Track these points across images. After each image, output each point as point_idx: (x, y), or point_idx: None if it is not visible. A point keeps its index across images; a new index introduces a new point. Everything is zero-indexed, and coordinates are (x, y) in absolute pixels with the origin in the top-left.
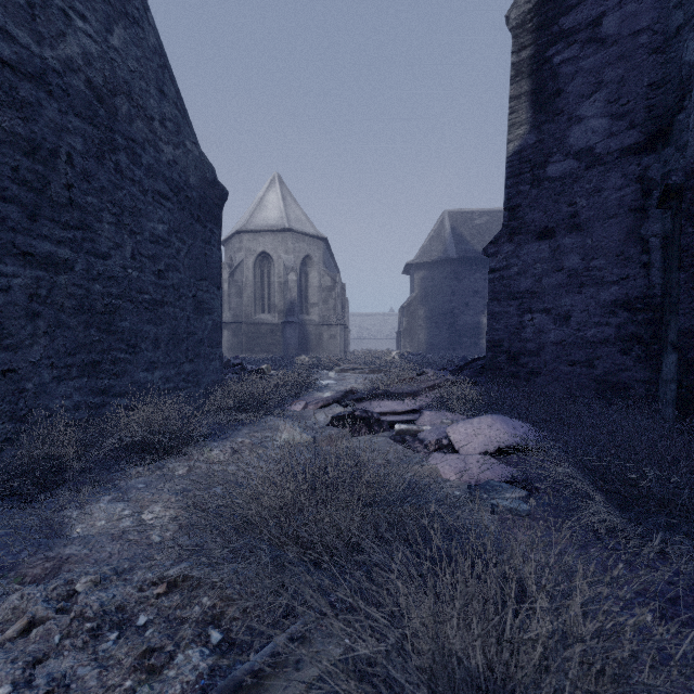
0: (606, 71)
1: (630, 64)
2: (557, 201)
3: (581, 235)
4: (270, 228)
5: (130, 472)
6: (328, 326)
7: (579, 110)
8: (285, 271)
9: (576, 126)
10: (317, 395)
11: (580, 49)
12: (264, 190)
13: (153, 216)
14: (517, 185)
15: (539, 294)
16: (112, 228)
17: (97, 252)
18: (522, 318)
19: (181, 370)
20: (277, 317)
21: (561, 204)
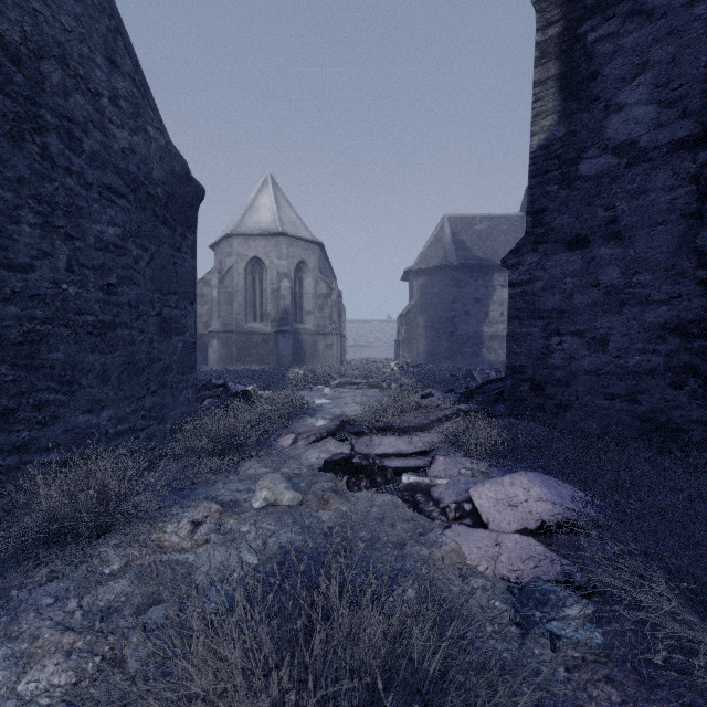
0: (653, 49)
1: (683, 40)
2: (592, 204)
3: (622, 245)
4: (262, 231)
5: (41, 571)
6: (323, 336)
7: (619, 96)
8: (278, 277)
9: (615, 115)
10: (309, 421)
11: (620, 23)
12: (255, 191)
13: (100, 216)
14: (543, 186)
15: (569, 313)
16: (36, 231)
17: (11, 262)
18: (548, 341)
19: (140, 405)
20: (269, 325)
21: (596, 208)
